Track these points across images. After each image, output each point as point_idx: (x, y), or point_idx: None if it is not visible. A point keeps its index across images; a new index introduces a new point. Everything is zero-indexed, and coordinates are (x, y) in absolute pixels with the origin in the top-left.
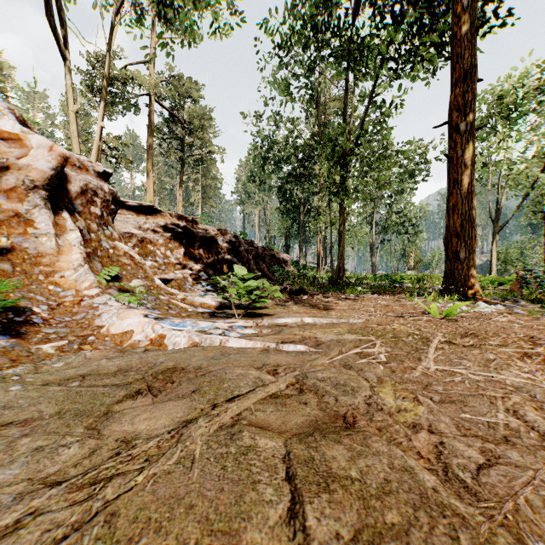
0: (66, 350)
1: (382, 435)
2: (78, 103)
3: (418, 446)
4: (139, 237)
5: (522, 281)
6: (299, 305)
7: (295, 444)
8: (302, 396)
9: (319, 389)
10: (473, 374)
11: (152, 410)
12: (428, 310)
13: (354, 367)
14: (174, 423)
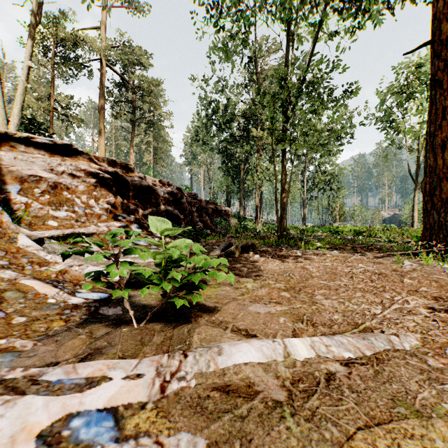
0: None
1: None
2: (41, 72)
3: None
4: (50, 181)
5: None
6: (253, 274)
7: None
8: None
9: None
10: None
11: None
12: None
13: None
14: None
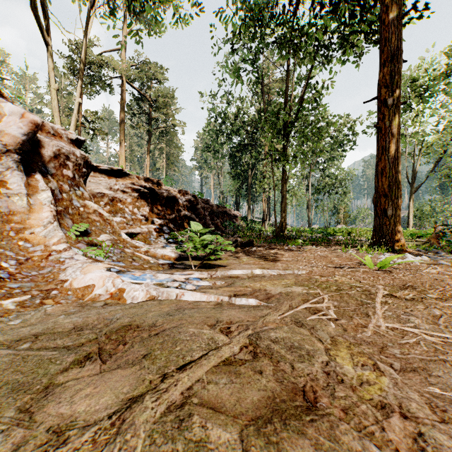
0: (28, 305)
1: (350, 420)
2: (62, 84)
3: (395, 439)
4: (110, 196)
5: (439, 234)
6: (248, 256)
7: (253, 438)
8: (257, 362)
9: (274, 353)
10: (425, 333)
11: (97, 383)
12: (365, 262)
13: (306, 324)
14: (118, 402)
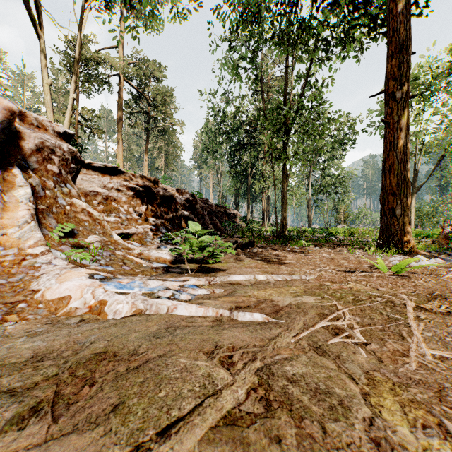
0: None
1: None
2: (60, 83)
3: None
4: (103, 195)
5: (448, 235)
6: (250, 258)
7: None
8: (272, 420)
9: (294, 402)
10: None
11: None
12: (378, 266)
13: (328, 352)
14: None
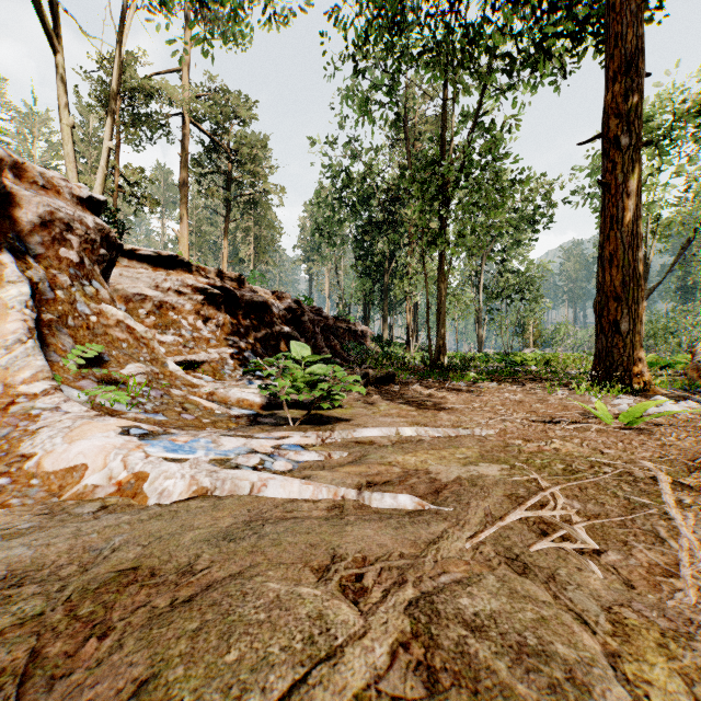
0: None
1: None
2: (91, 127)
3: None
4: (155, 300)
5: (700, 364)
6: (388, 401)
7: None
8: None
9: (480, 673)
10: None
11: None
12: (598, 413)
13: (534, 567)
14: None
